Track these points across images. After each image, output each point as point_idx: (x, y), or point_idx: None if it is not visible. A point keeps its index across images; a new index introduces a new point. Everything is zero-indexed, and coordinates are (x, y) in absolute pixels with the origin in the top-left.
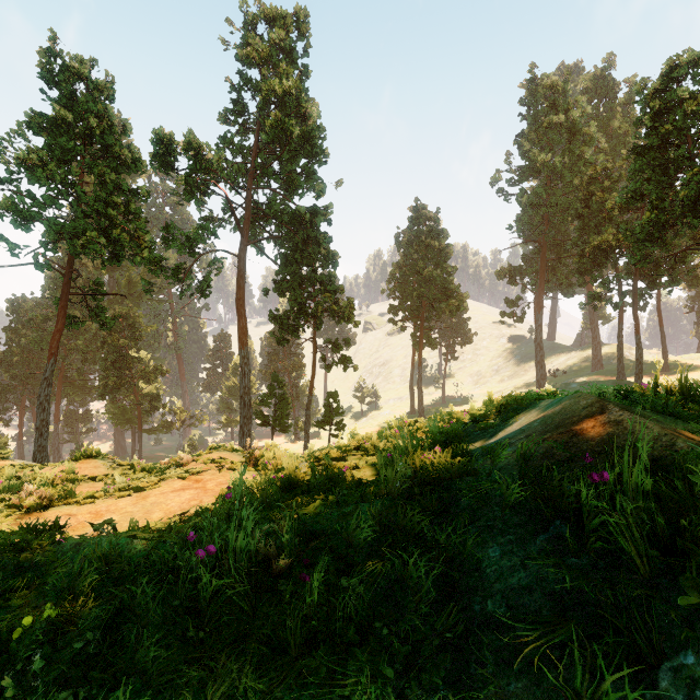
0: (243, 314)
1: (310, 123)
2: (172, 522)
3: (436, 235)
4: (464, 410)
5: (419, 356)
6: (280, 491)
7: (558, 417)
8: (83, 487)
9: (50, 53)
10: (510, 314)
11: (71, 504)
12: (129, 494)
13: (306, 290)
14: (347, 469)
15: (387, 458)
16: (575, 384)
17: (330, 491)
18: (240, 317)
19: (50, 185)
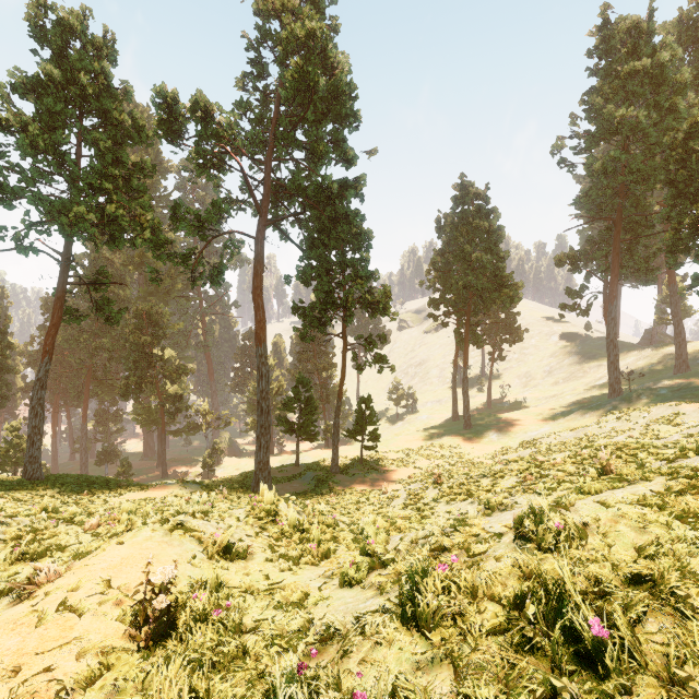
0: (260, 305)
1: (337, 72)
2: None
3: (485, 216)
4: None
5: (464, 355)
6: None
7: None
8: None
9: (41, 5)
10: (572, 306)
11: None
12: None
13: (334, 276)
14: None
15: None
16: (665, 390)
17: None
18: (256, 309)
19: (35, 154)
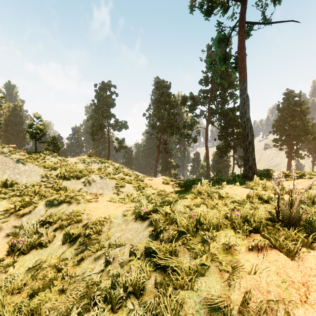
0: (207, 148)
1: (231, 80)
2: None
3: (299, 104)
4: None
5: (289, 162)
6: None
7: None
8: None
9: (157, 82)
10: None
11: None
12: None
13: (230, 138)
14: None
15: None
16: None
17: None
18: (206, 149)
19: (158, 117)
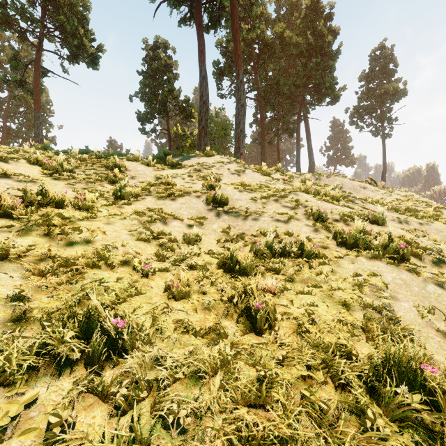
0: None
1: (42, 101)
2: None
3: None
4: None
5: None
6: None
7: None
8: None
9: None
10: None
11: None
12: None
13: None
14: None
15: None
16: None
17: None
18: None
19: None
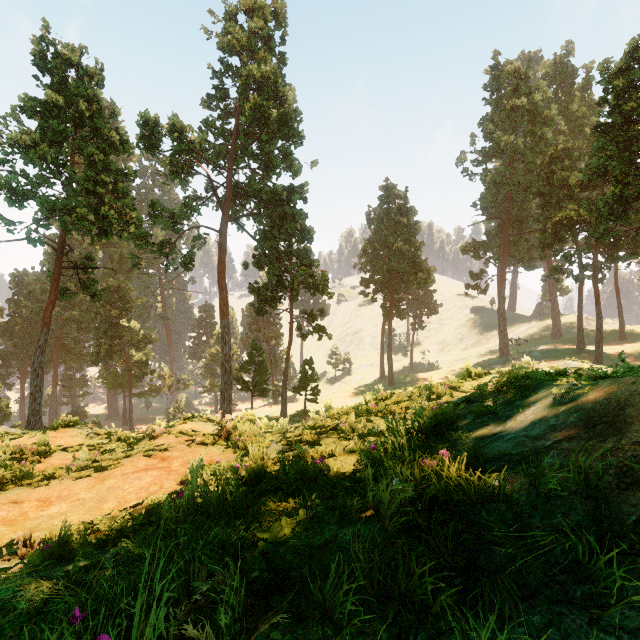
0: (224, 286)
1: (286, 105)
2: (118, 520)
3: (405, 213)
4: (443, 383)
5: (389, 325)
6: (242, 489)
7: (609, 411)
8: (54, 459)
9: (43, 41)
10: (474, 286)
11: (26, 486)
12: (88, 475)
13: (283, 263)
14: (322, 461)
15: (369, 448)
16: (537, 352)
17: (302, 491)
18: (221, 289)
19: (42, 165)
